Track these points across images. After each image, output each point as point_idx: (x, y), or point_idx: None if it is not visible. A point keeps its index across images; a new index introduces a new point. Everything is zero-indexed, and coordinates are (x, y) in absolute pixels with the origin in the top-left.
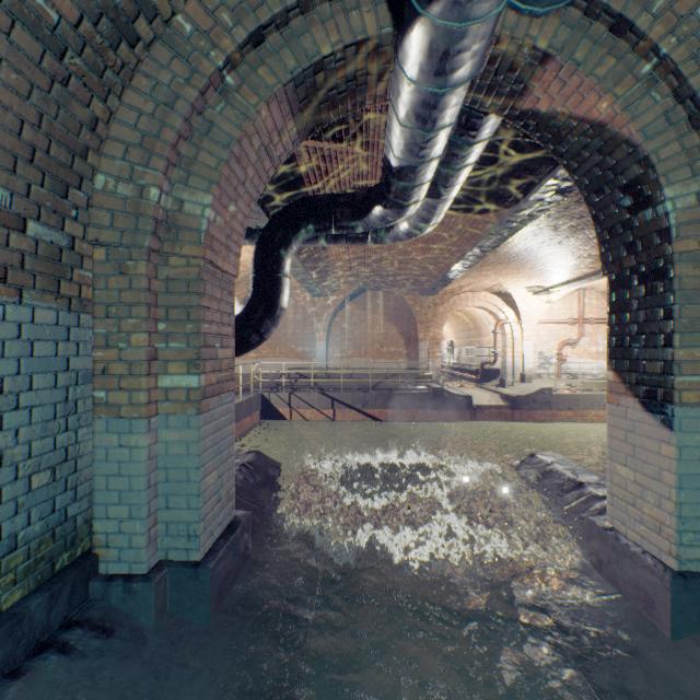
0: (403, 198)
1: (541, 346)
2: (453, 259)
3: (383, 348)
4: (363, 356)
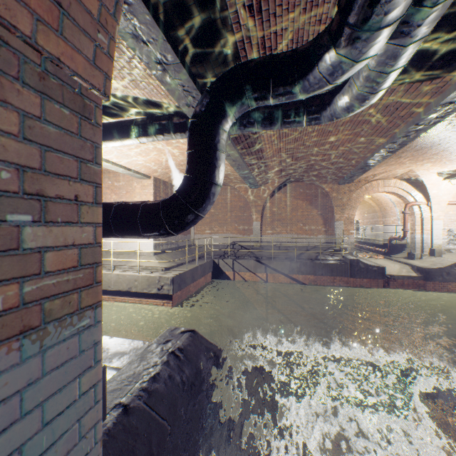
0: (376, 9)
1: (450, 224)
2: (378, 145)
3: (305, 226)
4: (289, 232)
